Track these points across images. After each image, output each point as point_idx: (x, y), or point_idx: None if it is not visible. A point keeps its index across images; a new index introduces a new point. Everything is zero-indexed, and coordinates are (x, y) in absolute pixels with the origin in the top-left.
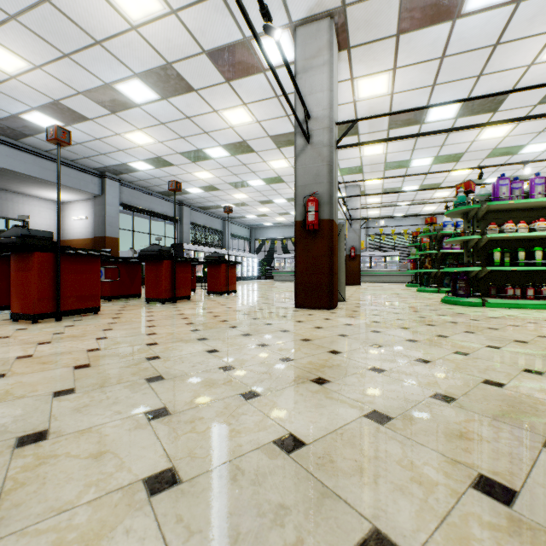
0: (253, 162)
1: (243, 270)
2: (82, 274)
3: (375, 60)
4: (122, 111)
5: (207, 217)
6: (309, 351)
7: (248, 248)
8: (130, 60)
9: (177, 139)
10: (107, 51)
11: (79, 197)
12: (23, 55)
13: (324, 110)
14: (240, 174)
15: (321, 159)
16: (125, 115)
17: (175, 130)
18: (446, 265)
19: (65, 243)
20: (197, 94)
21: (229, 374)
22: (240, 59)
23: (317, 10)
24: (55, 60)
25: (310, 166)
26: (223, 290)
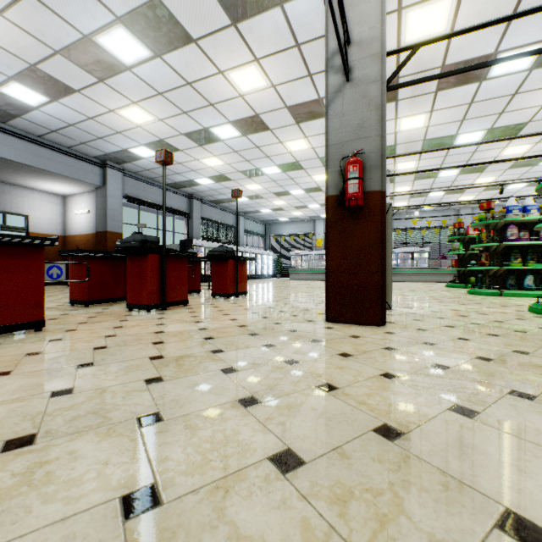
0: (268, 144)
1: (257, 267)
2: (10, 272)
3: None
4: (111, 77)
5: (219, 211)
6: (433, 514)
7: (263, 245)
8: None
9: (179, 115)
10: None
11: (80, 189)
12: None
13: (371, 29)
14: (253, 160)
15: (366, 103)
16: (116, 83)
17: (175, 102)
18: (510, 261)
19: (67, 239)
20: (197, 46)
21: None
22: None
23: None
24: (16, 1)
25: (350, 114)
26: (230, 292)
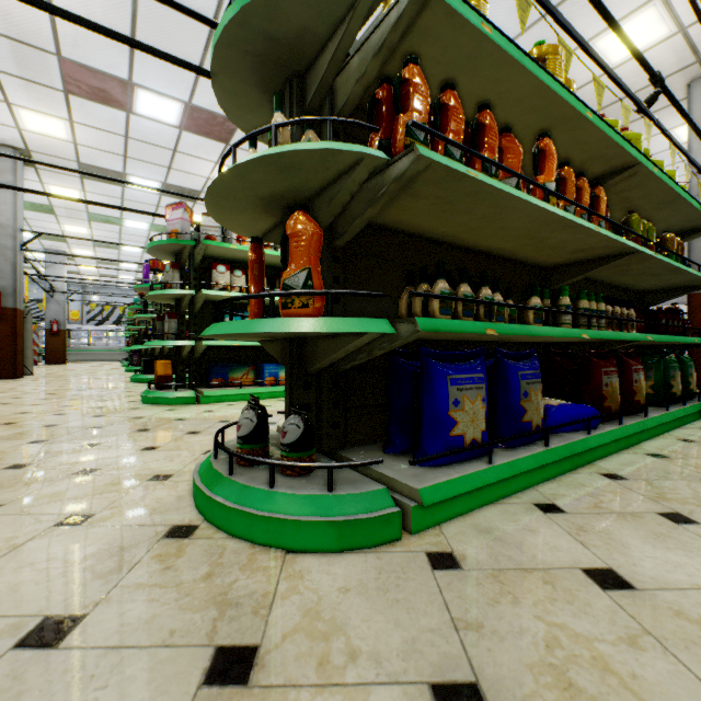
0: None
1: None
2: None
3: (65, 182)
4: None
5: None
6: None
7: None
8: None
9: None
10: None
11: None
12: None
13: (9, 220)
14: None
15: (5, 259)
16: None
17: None
18: None
19: None
20: None
21: None
22: None
23: (1, 142)
24: None
25: None
26: None
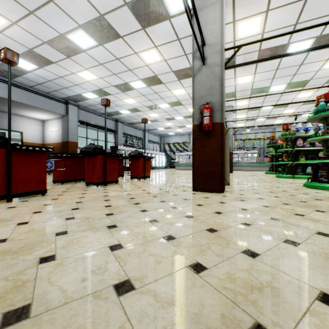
0: (162, 91)
1: (156, 162)
2: (31, 165)
3: (253, 4)
4: (74, 55)
5: (133, 129)
6: (220, 250)
7: (159, 149)
8: (75, 14)
9: (112, 75)
10: (58, 7)
11: (53, 117)
12: (3, 13)
13: (216, 38)
14: (153, 100)
15: (213, 76)
16: (76, 59)
17: (109, 68)
18: (299, 159)
19: (45, 146)
20: (123, 40)
21: (123, 307)
22: (152, 8)
23: None
24: (25, 17)
25: (205, 82)
26: (141, 176)
